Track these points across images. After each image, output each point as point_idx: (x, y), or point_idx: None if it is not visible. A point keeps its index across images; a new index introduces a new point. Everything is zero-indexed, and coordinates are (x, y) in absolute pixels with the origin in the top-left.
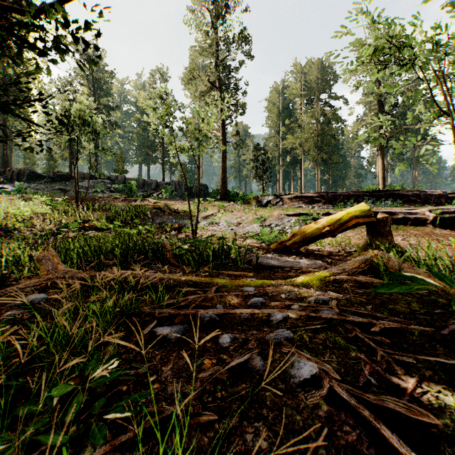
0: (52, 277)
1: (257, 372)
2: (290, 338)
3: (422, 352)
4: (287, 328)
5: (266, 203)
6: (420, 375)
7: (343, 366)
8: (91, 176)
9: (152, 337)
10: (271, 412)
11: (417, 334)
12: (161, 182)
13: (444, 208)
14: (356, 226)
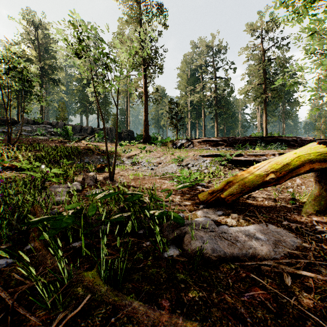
0: None
1: None
2: None
3: None
4: None
5: (180, 146)
6: None
7: None
8: (34, 122)
9: None
10: None
11: None
12: (95, 128)
13: None
14: (306, 172)
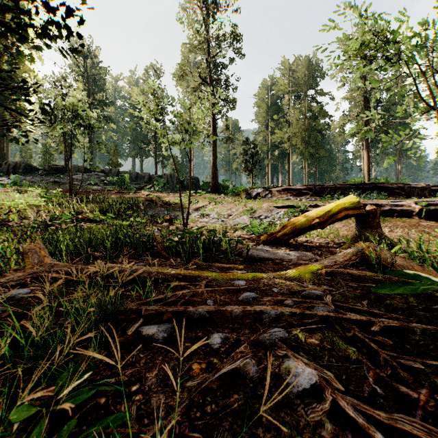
0: (38, 271)
1: (251, 379)
2: (285, 338)
3: (427, 354)
4: (281, 327)
5: (255, 195)
6: (429, 382)
7: (343, 372)
8: (85, 169)
9: (137, 337)
10: (267, 431)
11: (419, 333)
12: (153, 175)
13: (429, 200)
14: (345, 218)
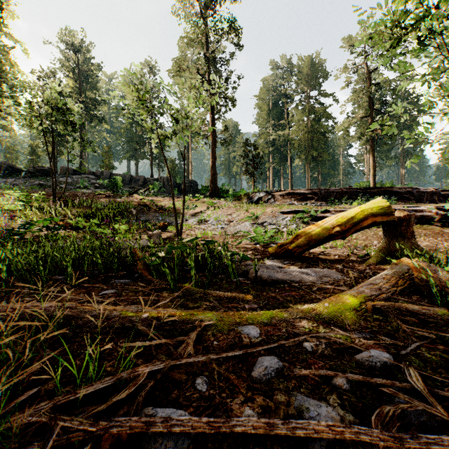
0: None
1: None
2: None
3: None
4: None
5: (257, 200)
6: None
7: None
8: (75, 171)
9: None
10: None
11: None
12: (148, 178)
13: None
14: (372, 226)
